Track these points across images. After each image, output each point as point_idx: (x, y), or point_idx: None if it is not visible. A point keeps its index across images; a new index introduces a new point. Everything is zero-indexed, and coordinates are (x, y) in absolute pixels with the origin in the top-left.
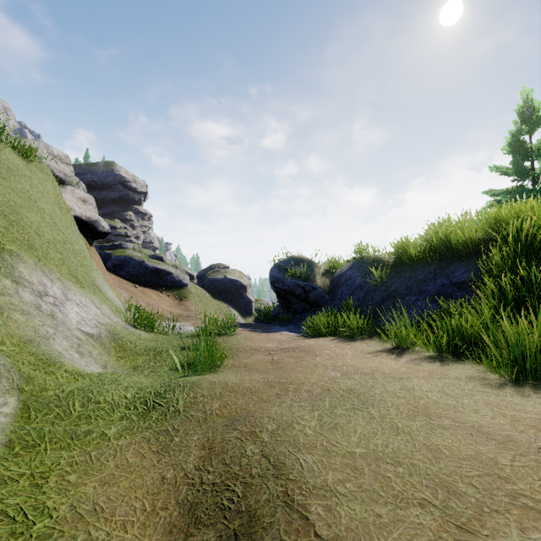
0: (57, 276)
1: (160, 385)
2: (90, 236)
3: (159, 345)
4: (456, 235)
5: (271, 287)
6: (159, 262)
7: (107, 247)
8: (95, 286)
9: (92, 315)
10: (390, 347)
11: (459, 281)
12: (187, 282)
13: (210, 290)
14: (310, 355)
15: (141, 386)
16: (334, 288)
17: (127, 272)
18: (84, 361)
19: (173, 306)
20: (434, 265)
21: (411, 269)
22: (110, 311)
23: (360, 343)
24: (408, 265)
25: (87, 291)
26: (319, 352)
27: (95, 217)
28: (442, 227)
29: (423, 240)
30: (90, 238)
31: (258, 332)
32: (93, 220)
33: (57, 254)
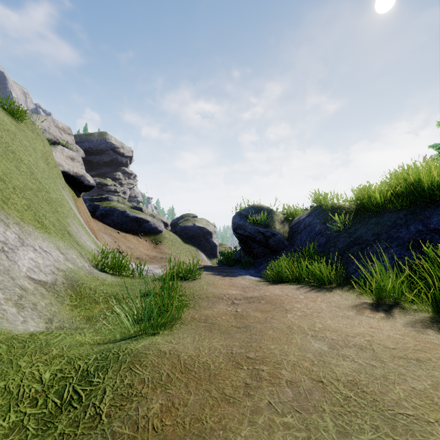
0: (15, 221)
1: (95, 354)
2: (78, 189)
3: (121, 291)
4: (430, 178)
5: (233, 233)
6: (138, 212)
7: (96, 199)
8: (65, 231)
9: (51, 261)
10: (369, 302)
11: (438, 226)
12: (162, 229)
13: (181, 235)
14: (279, 309)
15: (73, 355)
16: (293, 234)
17: (112, 220)
18: (22, 316)
19: (150, 249)
20: (403, 210)
21: (376, 215)
22: (77, 256)
23: (331, 294)
24: (372, 211)
25: (52, 236)
26: (288, 305)
27: (82, 172)
28: (410, 172)
29: (386, 186)
30: (77, 191)
31: (221, 276)
32: (79, 175)
33: (23, 199)
